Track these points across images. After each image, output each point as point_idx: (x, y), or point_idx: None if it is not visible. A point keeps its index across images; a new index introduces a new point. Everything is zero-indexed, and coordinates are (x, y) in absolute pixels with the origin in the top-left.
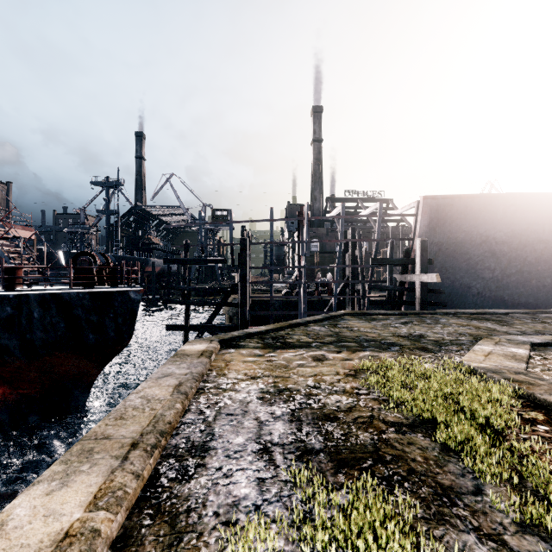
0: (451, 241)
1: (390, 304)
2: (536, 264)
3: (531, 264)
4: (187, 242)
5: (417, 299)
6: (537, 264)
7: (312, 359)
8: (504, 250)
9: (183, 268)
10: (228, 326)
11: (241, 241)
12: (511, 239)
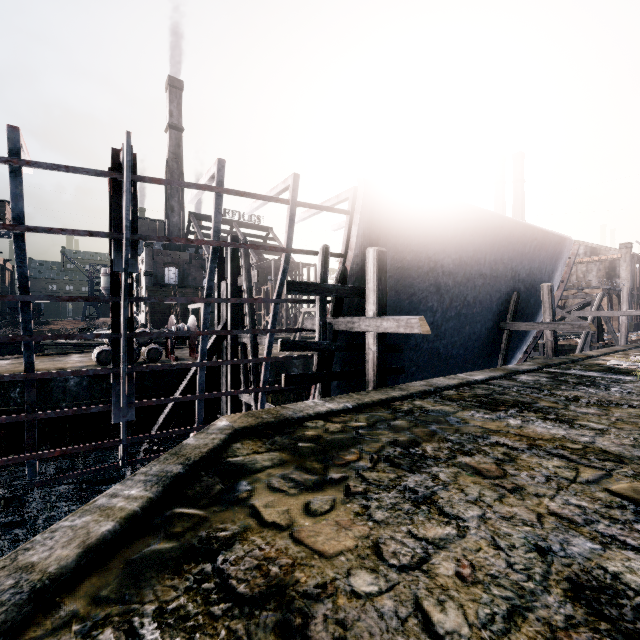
0: (396, 264)
1: (323, 379)
2: (473, 305)
3: (469, 305)
4: None
5: (371, 366)
6: (474, 305)
7: None
8: (449, 284)
9: None
10: None
11: None
12: (457, 269)
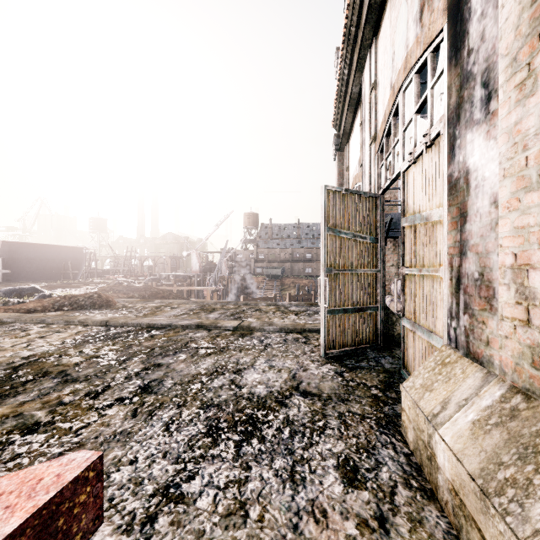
0: (14, 258)
1: None
2: (46, 266)
3: (44, 266)
4: None
5: (1, 278)
6: (46, 266)
7: None
8: (34, 262)
9: None
10: None
11: None
12: (37, 258)
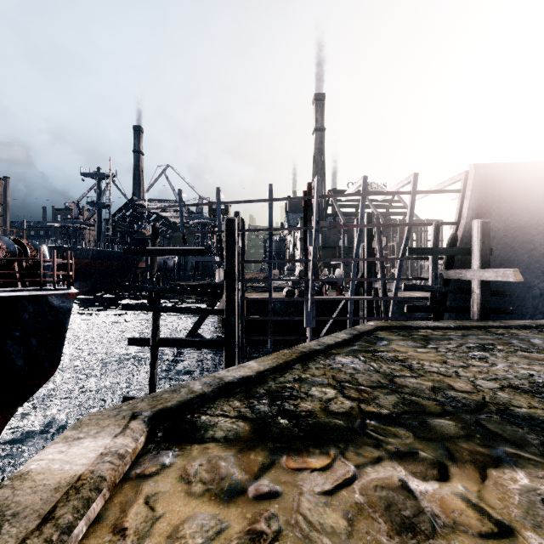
0: (510, 225)
1: (434, 310)
2: None
3: None
4: (155, 226)
5: (475, 305)
6: None
7: (389, 524)
8: None
9: (149, 261)
10: (211, 341)
11: (227, 222)
12: None
